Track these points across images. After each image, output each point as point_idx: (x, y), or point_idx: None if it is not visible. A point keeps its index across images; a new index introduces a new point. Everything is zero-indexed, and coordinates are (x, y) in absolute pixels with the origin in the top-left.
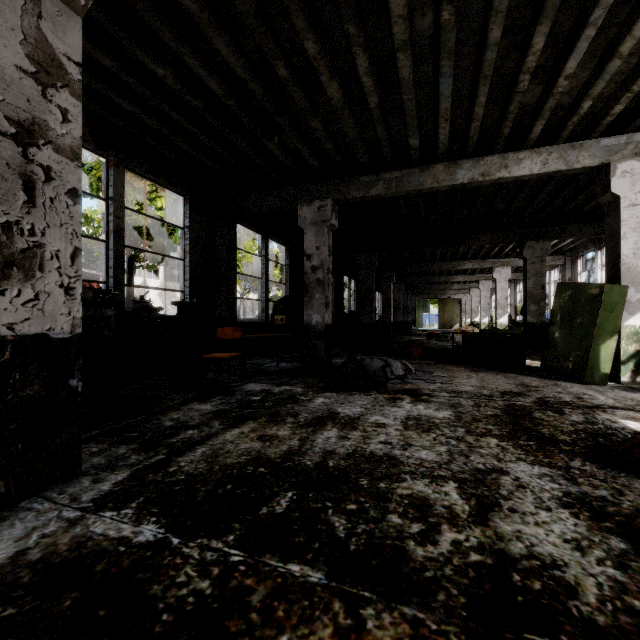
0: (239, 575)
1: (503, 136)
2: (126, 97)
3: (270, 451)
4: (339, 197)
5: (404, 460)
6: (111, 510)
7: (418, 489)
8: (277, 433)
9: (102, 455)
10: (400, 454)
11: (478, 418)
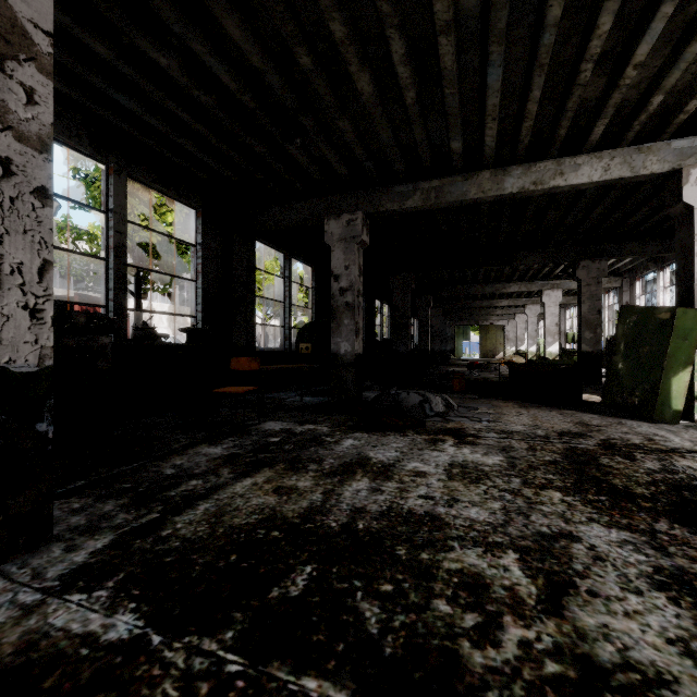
0: (235, 696)
1: (559, 138)
2: (126, 92)
3: (287, 508)
4: (371, 210)
5: (450, 521)
6: (80, 592)
7: (470, 562)
8: (297, 484)
9: (83, 513)
10: (445, 513)
11: (535, 465)
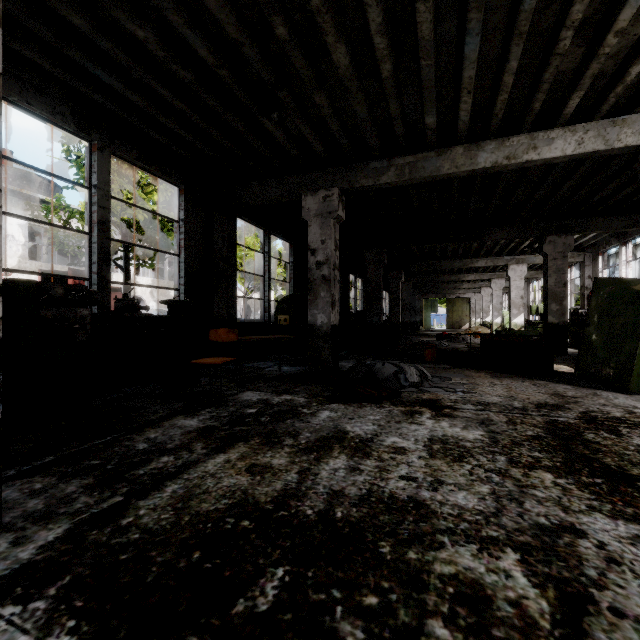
0: None
1: (533, 112)
2: (105, 68)
3: (260, 491)
4: (346, 186)
5: (436, 508)
6: (15, 602)
7: (464, 564)
8: (271, 462)
9: (43, 495)
10: (430, 498)
11: (518, 441)
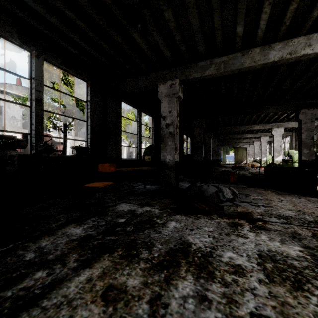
0: None
1: (311, 19)
2: None
3: None
4: (184, 78)
5: None
6: None
7: None
8: (126, 282)
9: None
10: None
11: None
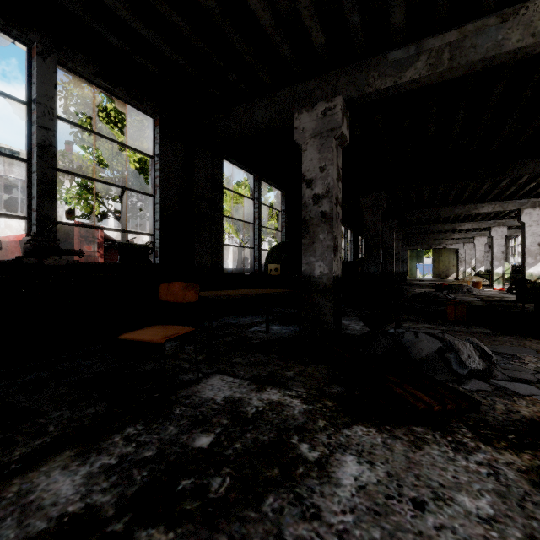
0: None
1: None
2: None
3: None
4: (353, 93)
5: None
6: None
7: None
8: None
9: None
10: None
11: None
